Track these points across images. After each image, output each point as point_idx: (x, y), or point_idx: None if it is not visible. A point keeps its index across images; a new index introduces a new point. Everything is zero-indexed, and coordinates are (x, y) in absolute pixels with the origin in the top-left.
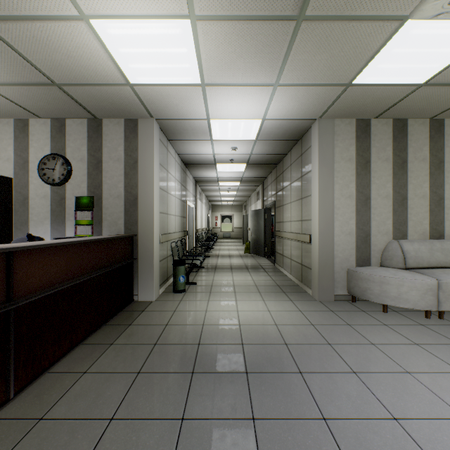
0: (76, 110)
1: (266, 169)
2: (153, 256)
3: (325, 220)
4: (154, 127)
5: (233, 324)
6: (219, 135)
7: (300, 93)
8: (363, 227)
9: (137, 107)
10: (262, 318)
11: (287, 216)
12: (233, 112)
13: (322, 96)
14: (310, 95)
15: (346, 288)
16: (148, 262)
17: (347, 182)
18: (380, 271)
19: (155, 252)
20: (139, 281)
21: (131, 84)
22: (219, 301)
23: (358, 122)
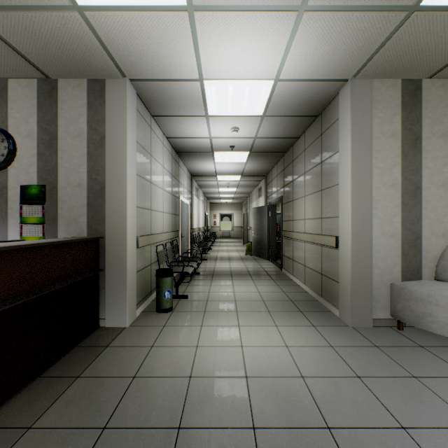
0: (15, 63)
1: (271, 159)
2: (126, 266)
3: (360, 217)
4: (127, 91)
5: (236, 376)
6: (216, 108)
7: (336, 28)
8: (412, 226)
9: (99, 56)
10: (279, 363)
11: (299, 213)
12: (235, 67)
13: (367, 34)
14: (350, 31)
15: (388, 309)
16: (119, 274)
17: (390, 165)
18: (444, 289)
19: (128, 260)
20: (107, 300)
21: (80, 8)
22: (216, 328)
23: (405, 84)
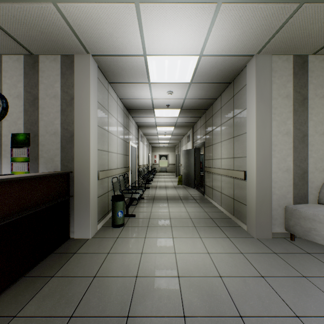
0: (7, 43)
1: (196, 115)
2: (89, 193)
3: (262, 157)
4: (90, 63)
5: (170, 276)
6: (156, 76)
7: (245, 16)
8: (301, 164)
9: (69, 38)
10: (203, 266)
11: (217, 154)
12: (170, 46)
13: (268, 21)
14: (255, 18)
15: (283, 225)
16: (84, 199)
17: (284, 119)
18: None
19: (91, 189)
20: (75, 218)
21: (54, 0)
22: (156, 239)
23: (296, 59)
